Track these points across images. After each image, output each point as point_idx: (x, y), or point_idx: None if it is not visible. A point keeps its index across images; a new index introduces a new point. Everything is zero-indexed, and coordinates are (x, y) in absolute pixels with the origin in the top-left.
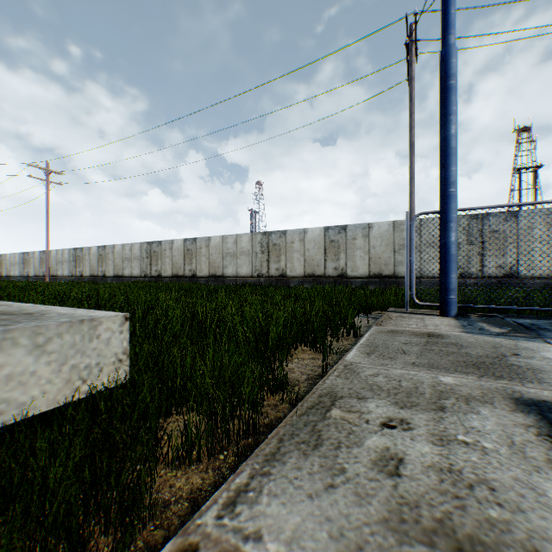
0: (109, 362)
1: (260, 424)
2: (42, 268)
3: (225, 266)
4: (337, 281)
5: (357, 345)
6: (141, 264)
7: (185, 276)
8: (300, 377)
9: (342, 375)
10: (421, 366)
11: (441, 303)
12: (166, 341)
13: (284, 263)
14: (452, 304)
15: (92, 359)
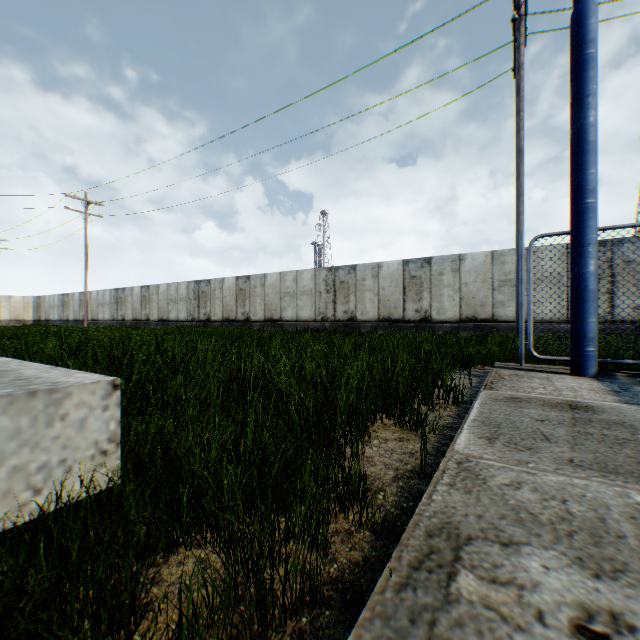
0: (85, 457)
1: (322, 578)
2: (82, 311)
3: (283, 309)
4: (419, 326)
5: (467, 422)
6: (188, 306)
7: (237, 320)
8: (384, 473)
9: (459, 483)
10: (586, 466)
11: (573, 357)
12: (190, 412)
13: (353, 304)
14: (590, 358)
15: (53, 453)
